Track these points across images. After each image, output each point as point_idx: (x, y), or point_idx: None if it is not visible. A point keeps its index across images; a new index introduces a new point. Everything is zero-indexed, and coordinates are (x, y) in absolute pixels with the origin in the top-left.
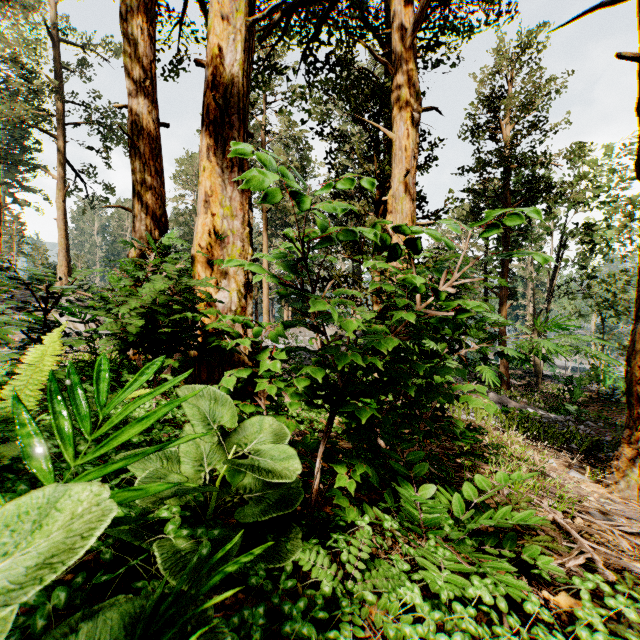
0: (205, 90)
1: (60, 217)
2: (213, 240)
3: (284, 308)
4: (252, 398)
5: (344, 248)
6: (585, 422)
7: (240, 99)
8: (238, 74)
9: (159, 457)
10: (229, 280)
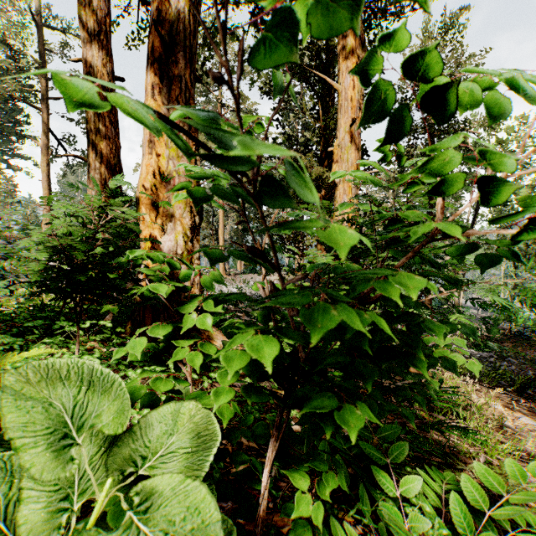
0: (150, 27)
1: (44, 179)
2: (158, 181)
3: None
4: (175, 364)
5: None
6: (507, 358)
7: (186, 37)
8: (184, 10)
9: (6, 475)
10: (175, 223)
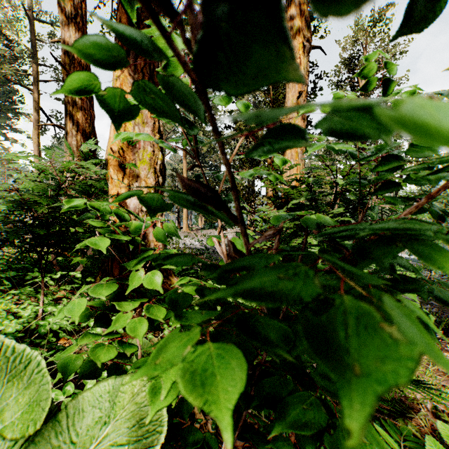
0: (118, 5)
1: (36, 149)
2: (125, 145)
3: (199, 215)
4: None
5: (244, 164)
6: (429, 302)
7: None
8: None
9: None
10: (140, 183)
